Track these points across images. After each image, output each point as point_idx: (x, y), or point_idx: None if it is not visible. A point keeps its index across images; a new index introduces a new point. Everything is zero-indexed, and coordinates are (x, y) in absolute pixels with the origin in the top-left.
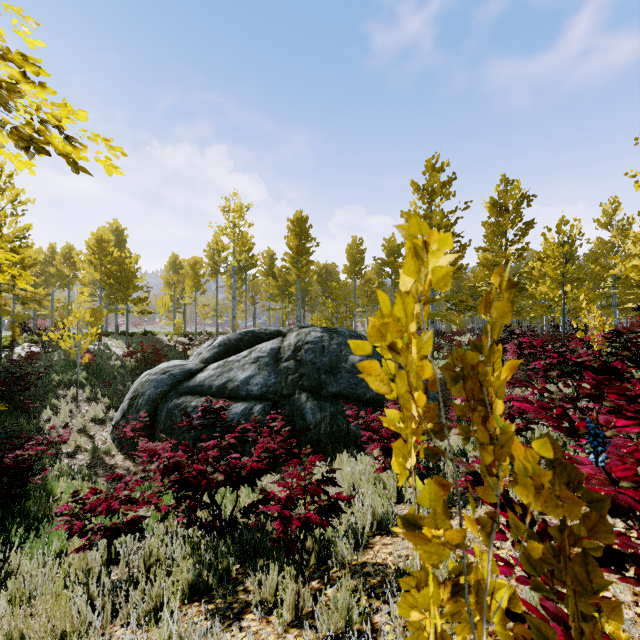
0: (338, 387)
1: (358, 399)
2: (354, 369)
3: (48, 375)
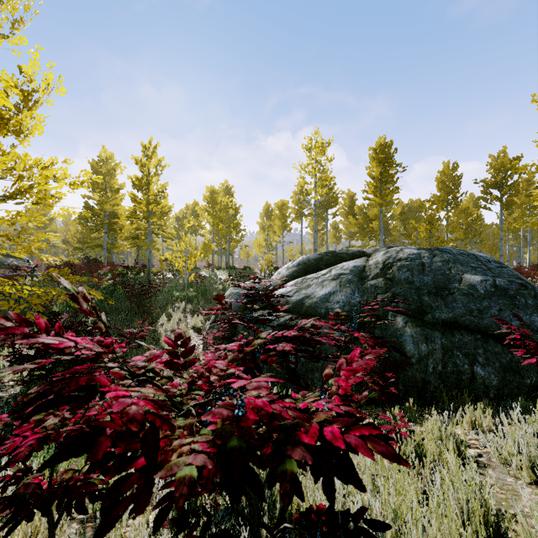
0: (450, 313)
1: (485, 332)
2: (474, 291)
3: (171, 291)
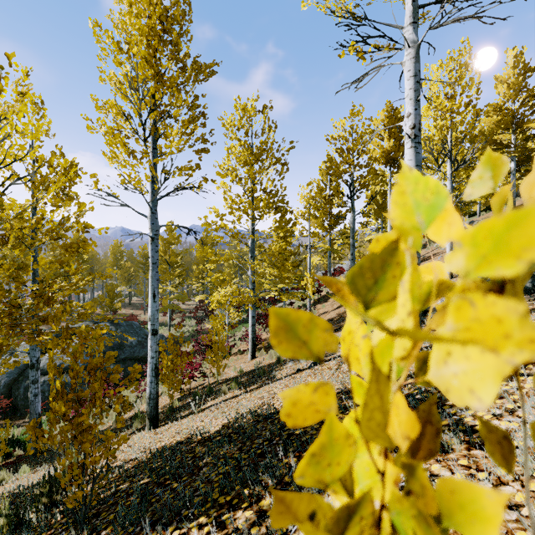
0: (125, 355)
1: (135, 359)
2: (132, 344)
3: None
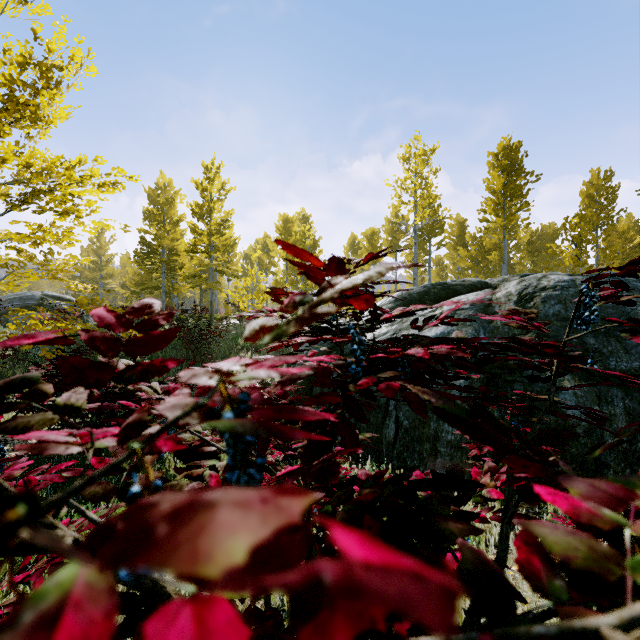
0: (635, 361)
1: None
2: None
3: (235, 339)
